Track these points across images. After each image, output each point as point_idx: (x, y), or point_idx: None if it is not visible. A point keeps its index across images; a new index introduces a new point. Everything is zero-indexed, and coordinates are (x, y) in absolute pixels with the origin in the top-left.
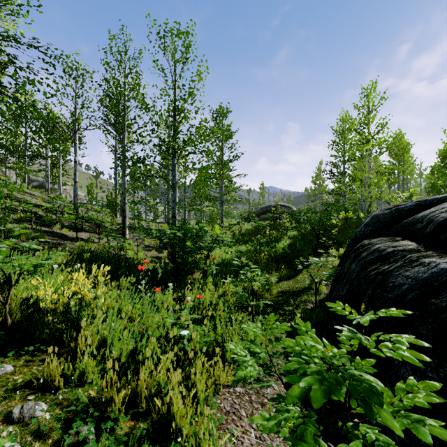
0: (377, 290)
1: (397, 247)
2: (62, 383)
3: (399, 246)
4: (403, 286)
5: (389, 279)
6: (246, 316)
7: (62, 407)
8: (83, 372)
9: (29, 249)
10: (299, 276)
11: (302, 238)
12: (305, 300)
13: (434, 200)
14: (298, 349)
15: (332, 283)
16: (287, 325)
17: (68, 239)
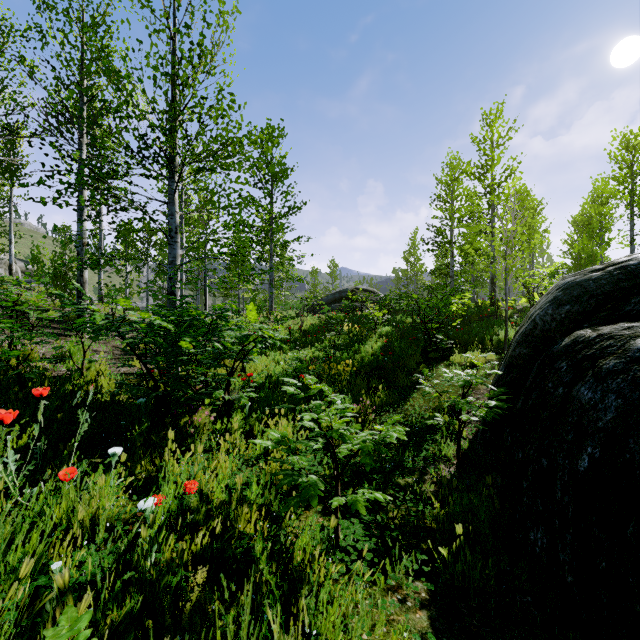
0: None
1: None
2: None
3: None
4: None
5: None
6: (321, 543)
7: None
8: None
9: None
10: (408, 403)
11: (401, 337)
12: (433, 457)
13: None
14: None
15: (486, 421)
16: None
17: None
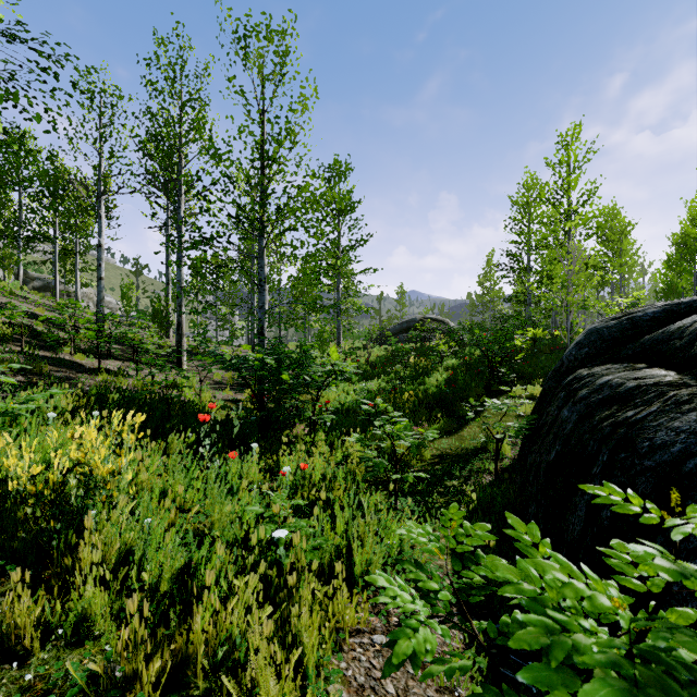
0: (619, 454)
1: (643, 379)
2: (38, 642)
3: (646, 378)
4: (672, 447)
5: (641, 435)
6: (386, 498)
7: (32, 696)
8: (84, 616)
9: (13, 387)
10: (465, 429)
11: (467, 369)
12: (478, 470)
13: (694, 302)
14: (529, 589)
15: (522, 442)
16: (486, 527)
17: (83, 371)
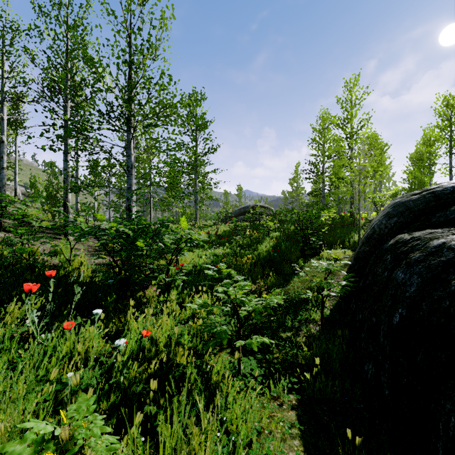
0: None
1: None
2: None
3: None
4: None
5: None
6: (229, 368)
7: None
8: None
9: None
10: (290, 284)
11: (287, 239)
12: (305, 320)
13: None
14: None
15: (341, 296)
16: None
17: None
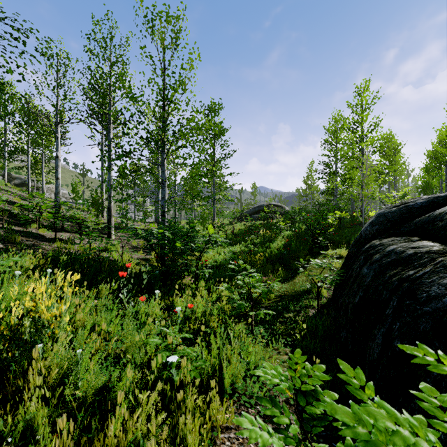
0: (405, 301)
1: (418, 248)
2: None
3: (420, 248)
4: (443, 298)
5: (420, 288)
6: (245, 328)
7: None
8: (29, 425)
9: None
10: (296, 278)
11: (297, 238)
12: (306, 305)
13: None
14: (363, 432)
15: (334, 287)
16: (322, 368)
17: (44, 240)
